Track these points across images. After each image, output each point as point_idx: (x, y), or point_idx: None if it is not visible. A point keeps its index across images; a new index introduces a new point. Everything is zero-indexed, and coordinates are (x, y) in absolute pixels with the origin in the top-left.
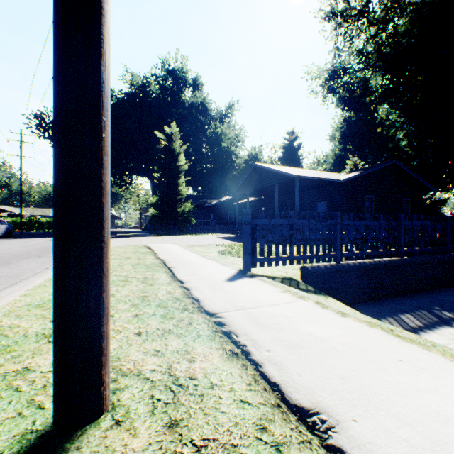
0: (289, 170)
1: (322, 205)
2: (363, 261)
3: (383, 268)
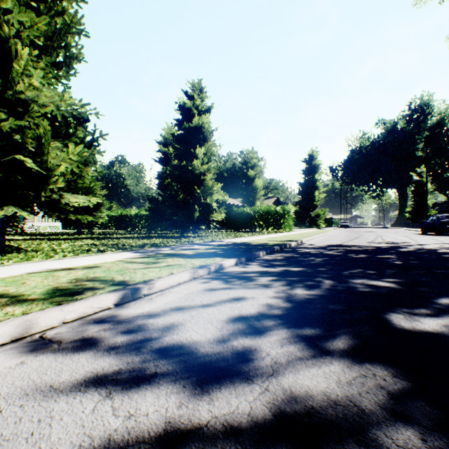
0: None
1: None
2: None
3: None
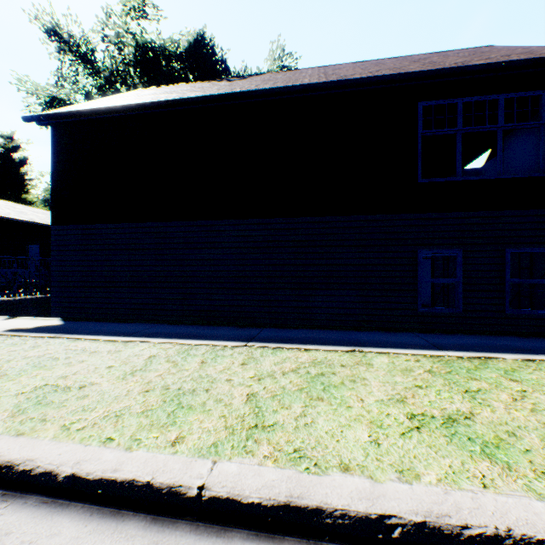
0: None
1: (34, 248)
2: (9, 299)
3: (30, 303)
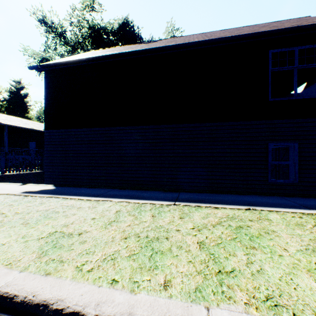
0: (1, 118)
1: (33, 144)
2: (21, 173)
3: (32, 175)
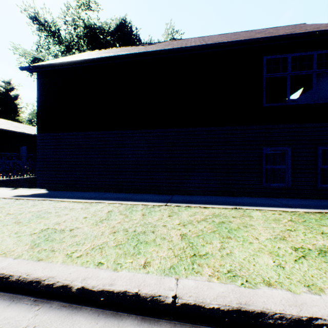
0: None
1: (24, 148)
2: (11, 178)
3: (23, 181)
